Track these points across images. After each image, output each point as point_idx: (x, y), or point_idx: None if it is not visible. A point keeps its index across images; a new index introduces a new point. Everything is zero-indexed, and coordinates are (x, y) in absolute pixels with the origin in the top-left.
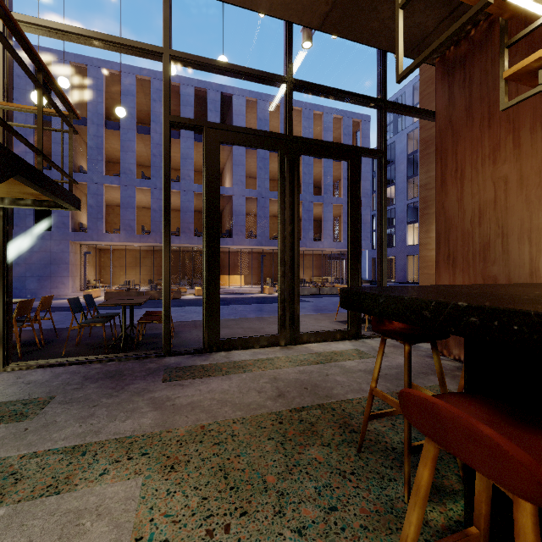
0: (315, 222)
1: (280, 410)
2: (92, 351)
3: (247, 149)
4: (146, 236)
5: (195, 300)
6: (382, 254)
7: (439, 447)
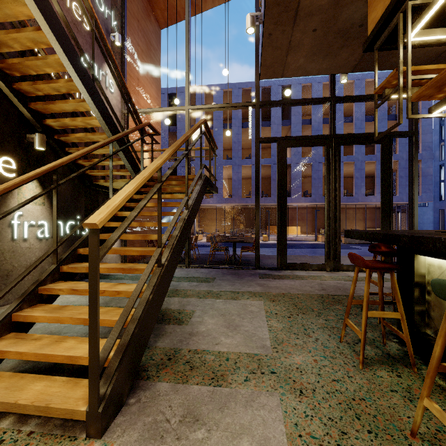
0: (369, 178)
1: (322, 294)
2: (219, 264)
3: (303, 125)
4: (229, 199)
5: (263, 244)
6: (413, 210)
7: (357, 268)
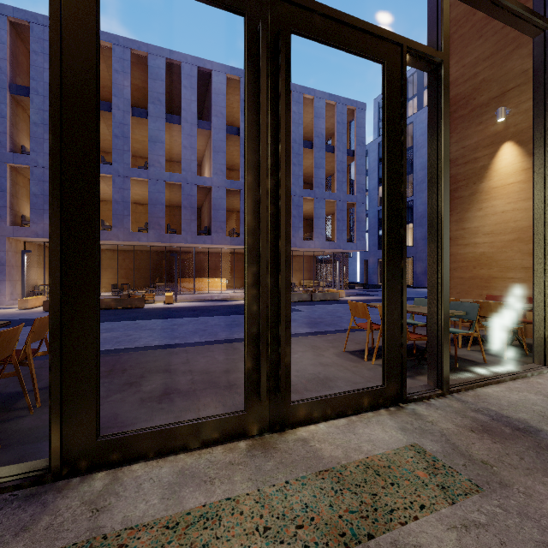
0: (305, 221)
1: None
2: None
3: (229, 134)
4: (105, 232)
5: (161, 309)
6: (441, 243)
7: None
